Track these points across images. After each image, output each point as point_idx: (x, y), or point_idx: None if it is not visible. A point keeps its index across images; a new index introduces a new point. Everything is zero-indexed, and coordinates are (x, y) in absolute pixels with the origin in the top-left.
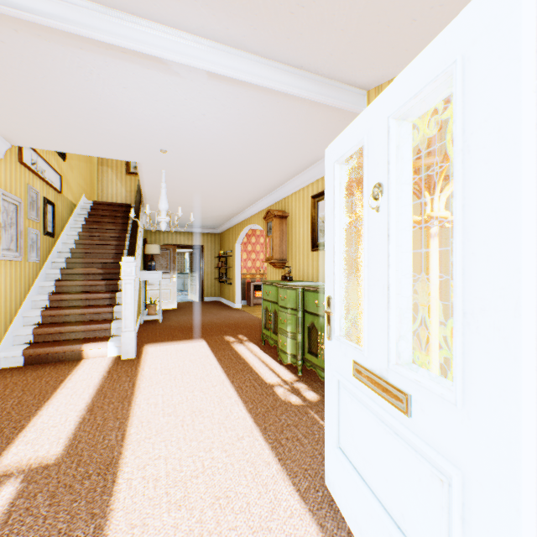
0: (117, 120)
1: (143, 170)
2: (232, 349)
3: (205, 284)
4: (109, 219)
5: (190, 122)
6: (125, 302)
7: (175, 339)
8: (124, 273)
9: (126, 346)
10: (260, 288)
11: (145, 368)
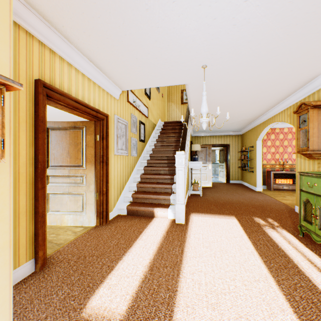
0: (170, 46)
1: (189, 90)
2: (265, 234)
3: (230, 171)
4: (171, 130)
5: (229, 19)
6: (177, 183)
7: (211, 212)
8: (177, 162)
9: (178, 214)
10: (279, 176)
11: (190, 236)
